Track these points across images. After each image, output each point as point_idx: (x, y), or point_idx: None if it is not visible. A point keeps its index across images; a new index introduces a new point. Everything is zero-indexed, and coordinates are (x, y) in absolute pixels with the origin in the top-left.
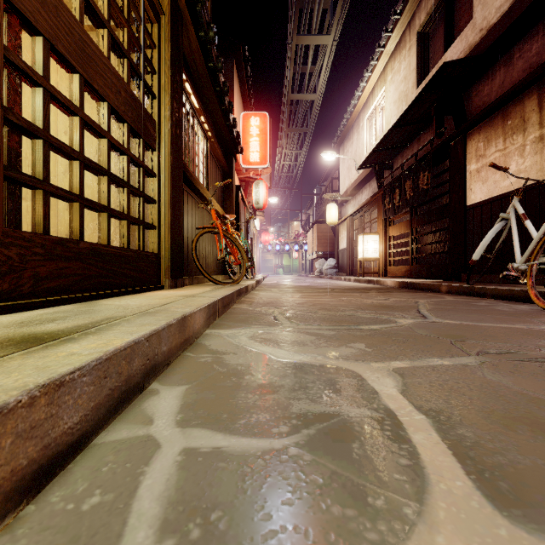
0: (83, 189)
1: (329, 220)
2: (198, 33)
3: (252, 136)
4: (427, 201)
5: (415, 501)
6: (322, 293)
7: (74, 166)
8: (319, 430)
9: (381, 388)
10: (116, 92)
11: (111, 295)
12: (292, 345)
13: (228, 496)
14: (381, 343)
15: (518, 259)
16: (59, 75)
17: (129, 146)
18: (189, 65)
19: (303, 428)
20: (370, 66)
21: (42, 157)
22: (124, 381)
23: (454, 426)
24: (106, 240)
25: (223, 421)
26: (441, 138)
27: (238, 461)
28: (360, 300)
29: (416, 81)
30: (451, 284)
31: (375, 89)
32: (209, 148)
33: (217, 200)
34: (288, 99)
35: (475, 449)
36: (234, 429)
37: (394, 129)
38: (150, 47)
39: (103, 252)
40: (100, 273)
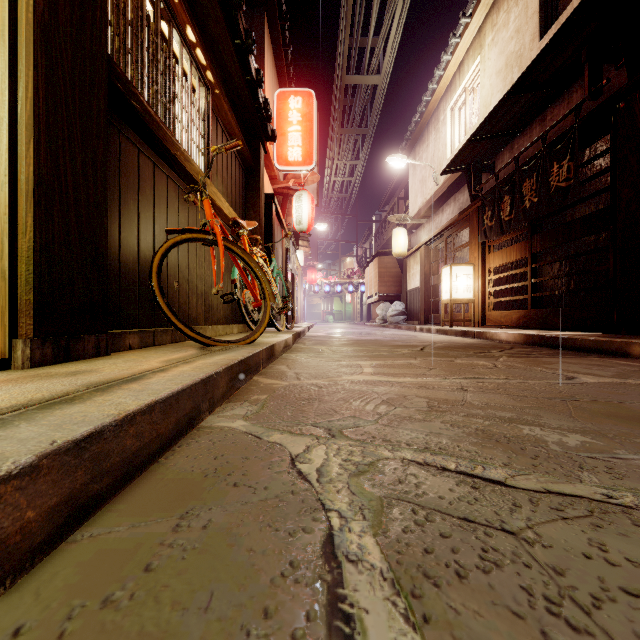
0: None
1: (397, 250)
2: None
3: (291, 124)
4: (564, 208)
5: None
6: (412, 358)
7: None
8: None
9: None
10: None
11: None
12: None
13: None
14: None
15: None
16: None
17: None
18: None
19: None
20: (458, 28)
21: None
22: None
23: None
24: None
25: None
26: (589, 106)
27: None
28: (521, 383)
29: (539, 29)
30: None
31: (464, 63)
32: (210, 105)
33: (232, 205)
34: (341, 83)
35: None
36: None
37: (508, 100)
38: None
39: None
40: None
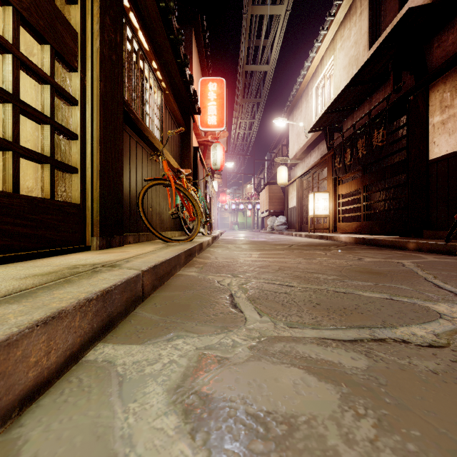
0: None
1: (280, 181)
2: None
3: (210, 101)
4: (381, 158)
5: None
6: (281, 250)
7: None
8: None
9: None
10: None
11: None
12: None
13: None
14: None
15: None
16: None
17: (16, 41)
18: None
19: None
20: (319, 36)
21: None
22: None
23: None
24: None
25: None
26: (396, 95)
27: None
28: (331, 260)
29: (368, 43)
30: (422, 241)
31: (323, 59)
32: (163, 100)
33: (174, 157)
34: (243, 70)
35: None
36: None
37: (347, 89)
38: None
39: None
40: None
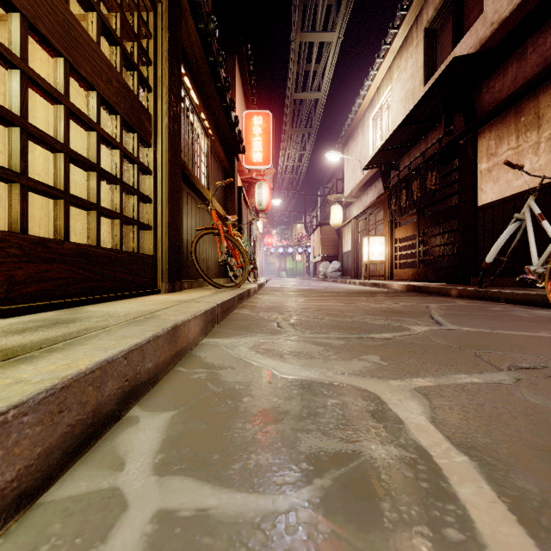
0: (68, 184)
1: (334, 222)
2: (198, 25)
3: (255, 136)
4: (435, 202)
5: None
6: (327, 297)
7: (58, 159)
8: (336, 480)
9: (407, 415)
10: (106, 81)
11: (101, 301)
12: (298, 357)
13: None
14: (398, 355)
15: (535, 261)
16: (50, 67)
17: (121, 140)
18: (188, 59)
19: (315, 477)
20: (375, 64)
21: (18, 148)
22: (91, 412)
23: (508, 473)
24: (96, 241)
25: (213, 464)
26: (450, 137)
27: (228, 533)
28: (368, 304)
29: (424, 78)
30: (462, 288)
31: (380, 88)
32: (209, 147)
33: (218, 201)
34: (291, 98)
35: (546, 512)
36: (226, 478)
37: (401, 128)
38: (145, 36)
39: (91, 254)
40: (88, 277)
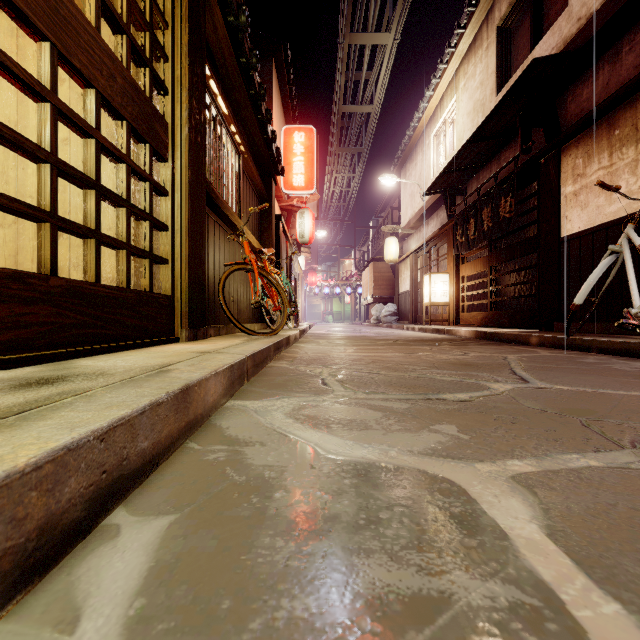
0: (55, 204)
1: (389, 257)
2: (226, 17)
3: (296, 155)
4: (510, 233)
5: None
6: (382, 346)
7: (43, 171)
8: None
9: (510, 523)
10: (108, 76)
11: (100, 352)
12: (349, 427)
13: None
14: (480, 424)
15: (636, 303)
16: None
17: (128, 151)
18: (215, 59)
19: None
20: (438, 71)
21: None
22: (36, 530)
23: None
24: (94, 276)
25: (220, 620)
26: (527, 155)
27: None
28: (432, 355)
29: (496, 86)
30: (544, 335)
31: (444, 99)
32: (241, 166)
33: (252, 231)
34: (339, 111)
35: None
36: None
37: (469, 145)
38: (160, 26)
39: (88, 292)
40: (82, 322)
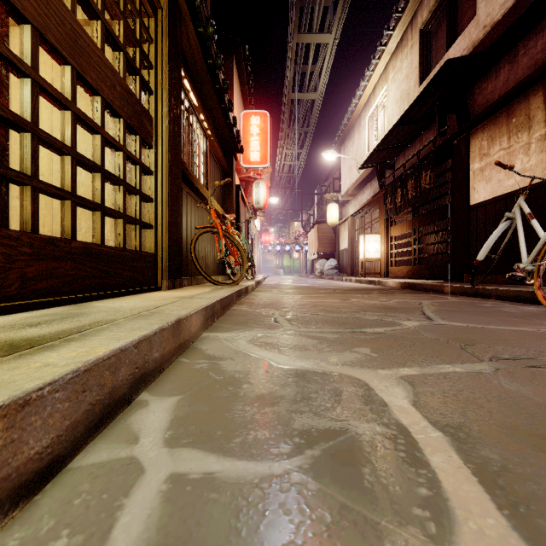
0: (75, 186)
1: (330, 220)
2: (197, 29)
3: (252, 135)
4: (430, 201)
5: (441, 545)
6: (323, 294)
7: (66, 162)
8: (325, 451)
9: (391, 399)
10: (110, 86)
11: (106, 297)
12: (293, 349)
13: (219, 539)
14: (387, 348)
15: (524, 259)
16: (54, 71)
17: (124, 142)
18: (188, 61)
19: (306, 448)
20: (371, 65)
21: (30, 152)
22: (108, 394)
23: (476, 445)
24: (100, 239)
25: (217, 439)
26: (444, 137)
27: (231, 490)
28: (362, 301)
29: (418, 79)
30: (455, 285)
31: (376, 88)
32: (208, 147)
33: (217, 200)
34: (288, 98)
35: (504, 475)
36: (229, 449)
37: (396, 128)
38: (147, 41)
39: (97, 252)
40: (93, 274)
